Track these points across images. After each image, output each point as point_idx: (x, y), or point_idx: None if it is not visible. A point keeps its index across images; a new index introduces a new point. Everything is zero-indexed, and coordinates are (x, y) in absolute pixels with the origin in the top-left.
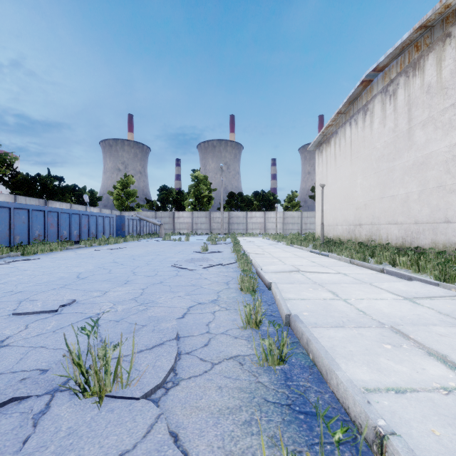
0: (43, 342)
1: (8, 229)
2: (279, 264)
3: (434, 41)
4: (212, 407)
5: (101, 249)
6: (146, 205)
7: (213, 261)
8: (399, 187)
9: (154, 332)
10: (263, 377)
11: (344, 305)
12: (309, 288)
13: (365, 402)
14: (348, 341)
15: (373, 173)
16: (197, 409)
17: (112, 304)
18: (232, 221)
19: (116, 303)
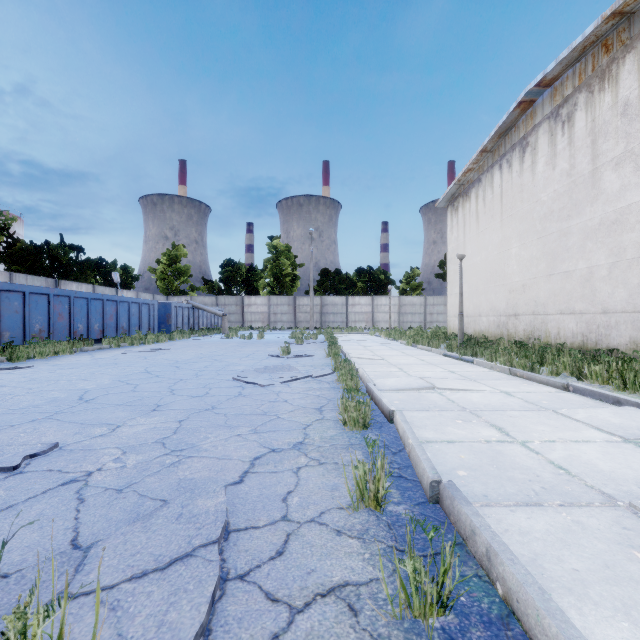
0: None
1: None
2: (400, 376)
3: (635, 36)
4: None
5: (132, 351)
6: (203, 287)
7: (298, 370)
8: (577, 259)
9: (179, 521)
10: None
11: (525, 454)
12: (456, 419)
13: None
14: (562, 543)
15: (536, 238)
16: None
17: (119, 452)
18: (326, 311)
19: (127, 451)
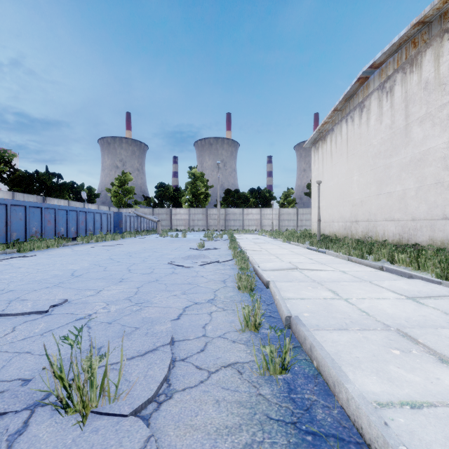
0: (29, 347)
1: (5, 226)
2: (276, 261)
3: (432, 37)
4: (209, 425)
5: (98, 245)
6: (143, 202)
7: (210, 258)
8: (396, 184)
9: (147, 336)
10: (265, 389)
11: (346, 305)
12: (308, 286)
13: (382, 424)
14: (354, 346)
15: (370, 170)
16: (191, 428)
17: (105, 304)
18: (229, 218)
19: (109, 303)
